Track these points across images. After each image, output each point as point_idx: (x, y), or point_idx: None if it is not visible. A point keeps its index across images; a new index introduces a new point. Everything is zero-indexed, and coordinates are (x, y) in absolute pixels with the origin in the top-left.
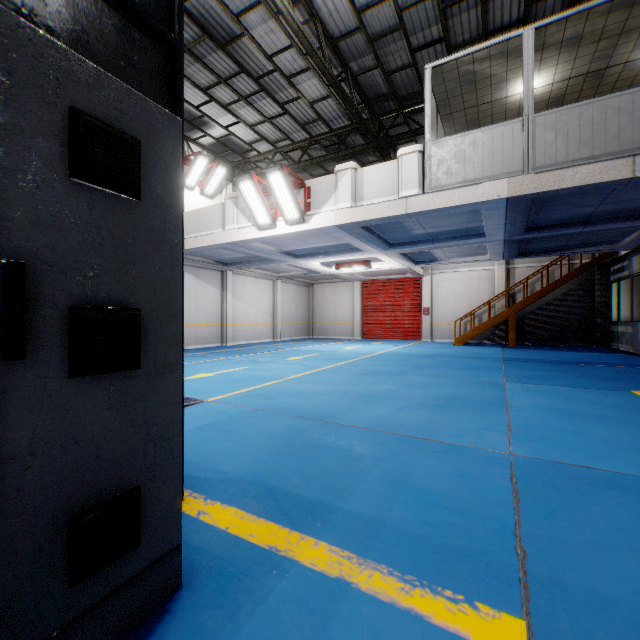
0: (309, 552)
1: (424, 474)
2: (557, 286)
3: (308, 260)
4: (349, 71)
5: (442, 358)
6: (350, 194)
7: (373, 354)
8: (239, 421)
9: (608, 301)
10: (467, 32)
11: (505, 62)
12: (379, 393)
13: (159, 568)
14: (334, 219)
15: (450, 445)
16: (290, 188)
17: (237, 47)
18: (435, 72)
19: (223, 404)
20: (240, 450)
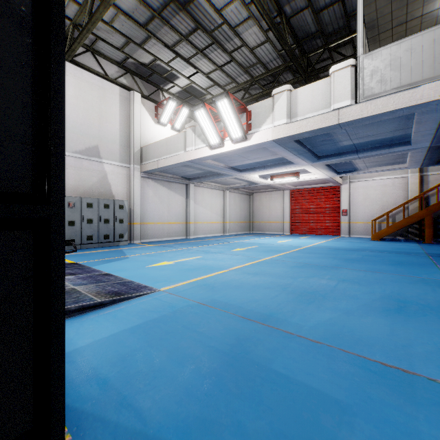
0: None
1: None
2: None
3: (249, 173)
4: (283, 15)
5: (366, 252)
6: (285, 112)
7: (303, 247)
8: (181, 319)
9: None
10: None
11: None
12: (319, 289)
13: None
14: (271, 135)
15: None
16: (235, 111)
17: (194, 7)
18: None
19: (172, 295)
20: (172, 368)
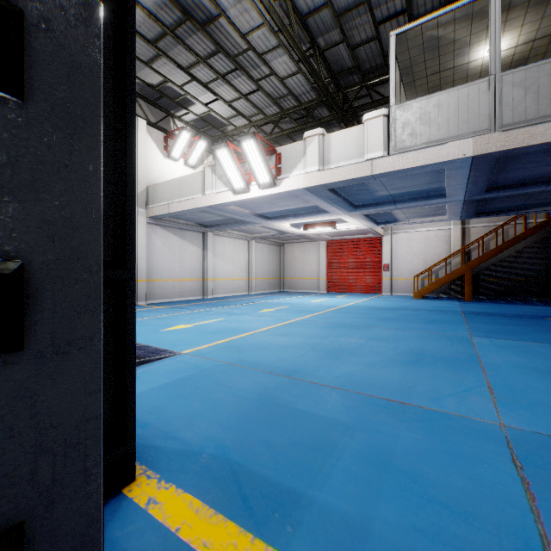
0: None
1: (408, 451)
2: (512, 244)
3: (279, 222)
4: (316, 47)
5: (404, 311)
6: (318, 158)
7: (338, 307)
8: (209, 376)
9: None
10: (429, 3)
11: (469, 26)
12: (347, 347)
13: None
14: (303, 182)
15: (431, 411)
16: (262, 154)
17: (214, 28)
18: (400, 39)
19: (196, 357)
20: (206, 412)
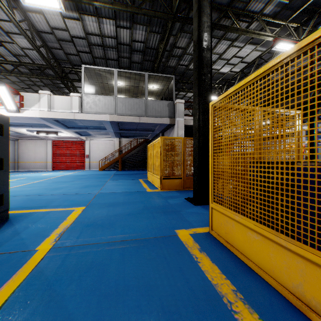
0: (42, 210)
1: (73, 198)
2: (134, 148)
3: (18, 128)
4: (46, 45)
5: (91, 175)
6: (47, 105)
7: (59, 176)
8: None
9: None
10: (99, 55)
11: (110, 75)
12: (61, 187)
13: (5, 212)
14: (38, 114)
15: (83, 194)
16: (11, 95)
17: None
18: (86, 68)
19: None
20: None
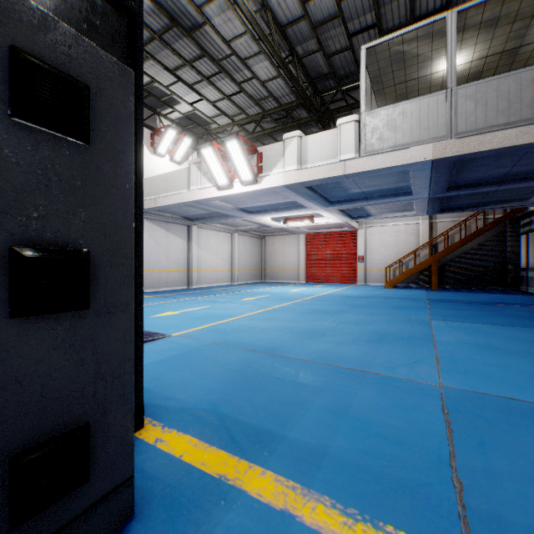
0: (256, 481)
1: (362, 404)
2: (474, 237)
3: (260, 216)
4: (295, 54)
5: (375, 299)
6: (296, 158)
7: (316, 295)
8: (198, 354)
9: (518, 250)
10: (397, 19)
11: (430, 43)
12: (321, 329)
13: (110, 500)
14: (282, 180)
15: (385, 377)
16: (245, 154)
17: (200, 34)
18: (369, 52)
19: (185, 338)
20: (198, 380)
